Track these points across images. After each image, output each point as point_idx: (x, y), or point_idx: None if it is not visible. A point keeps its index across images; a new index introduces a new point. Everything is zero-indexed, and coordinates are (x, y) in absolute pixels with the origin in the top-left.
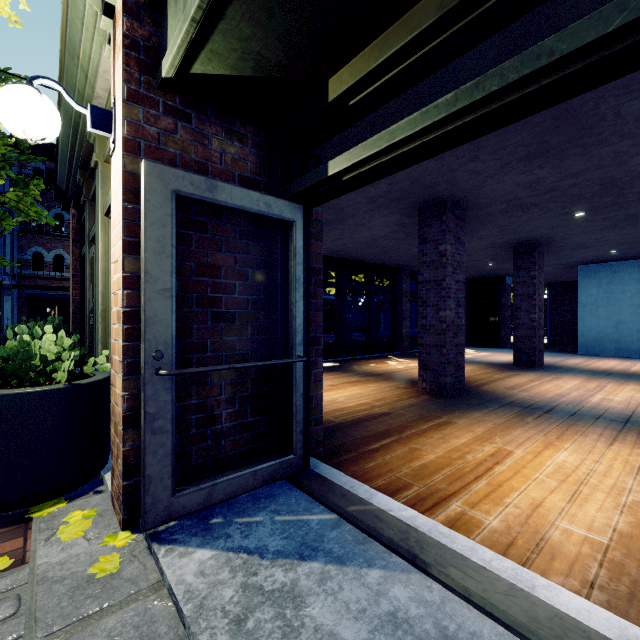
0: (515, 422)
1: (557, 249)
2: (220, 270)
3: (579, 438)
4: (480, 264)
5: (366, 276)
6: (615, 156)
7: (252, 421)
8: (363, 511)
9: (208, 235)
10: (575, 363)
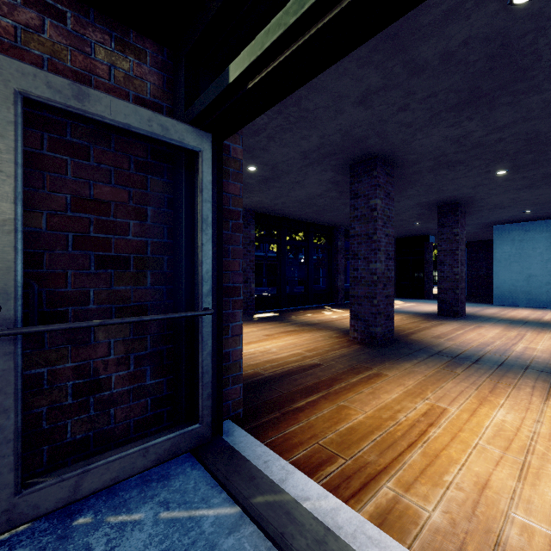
0: (445, 374)
1: (477, 209)
2: (108, 206)
3: (513, 392)
4: (407, 224)
5: (304, 234)
6: (544, 106)
7: (152, 384)
8: (272, 504)
9: (91, 163)
10: (492, 313)
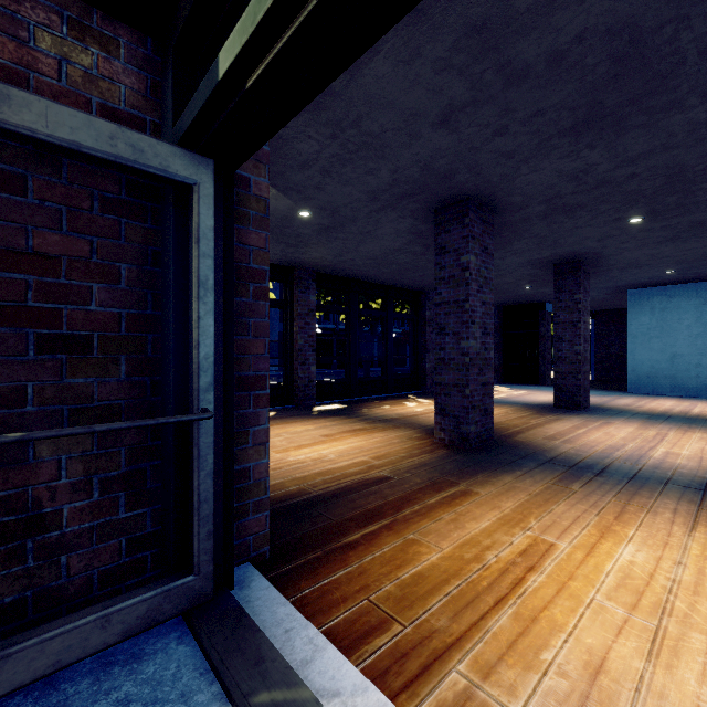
0: (557, 491)
1: (605, 268)
2: (57, 262)
3: (647, 518)
4: (516, 287)
5: (382, 301)
6: (690, 129)
7: (129, 517)
8: (279, 706)
9: (28, 199)
10: (626, 404)
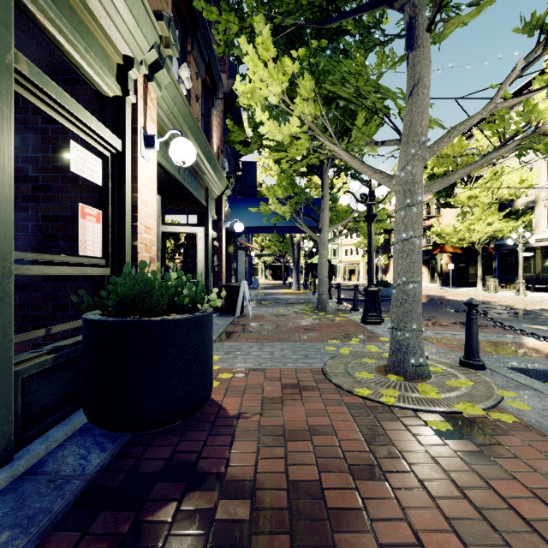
0: None
1: None
2: None
3: None
4: None
5: None
6: None
7: None
8: None
9: None
10: None
